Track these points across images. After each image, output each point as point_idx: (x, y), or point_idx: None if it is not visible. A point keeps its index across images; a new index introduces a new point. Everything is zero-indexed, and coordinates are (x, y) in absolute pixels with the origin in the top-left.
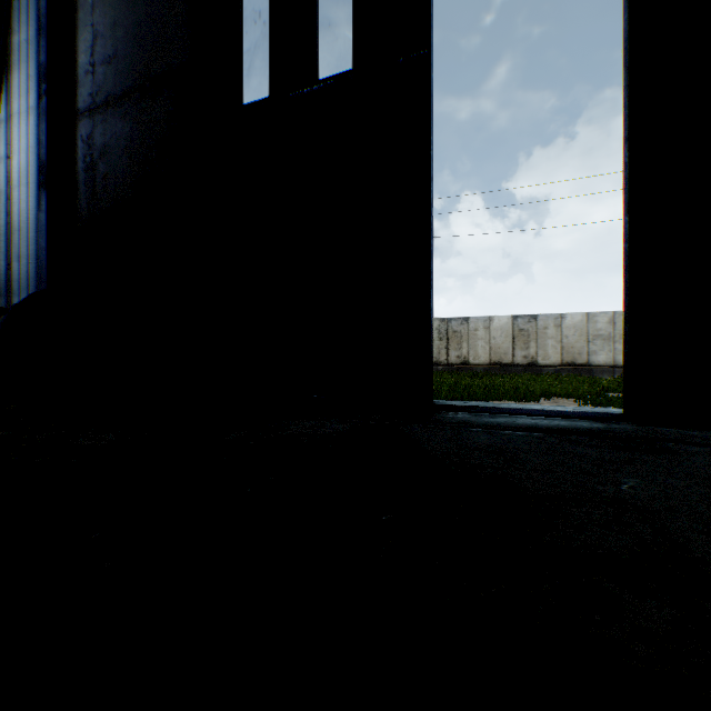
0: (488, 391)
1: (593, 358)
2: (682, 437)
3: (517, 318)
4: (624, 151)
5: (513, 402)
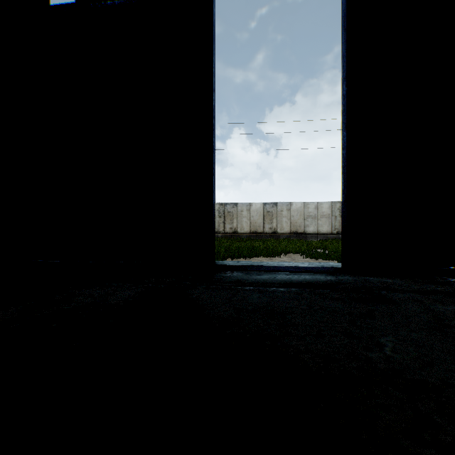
0: (250, 251)
1: (307, 229)
2: (386, 284)
3: (266, 204)
4: (344, 87)
5: (266, 258)
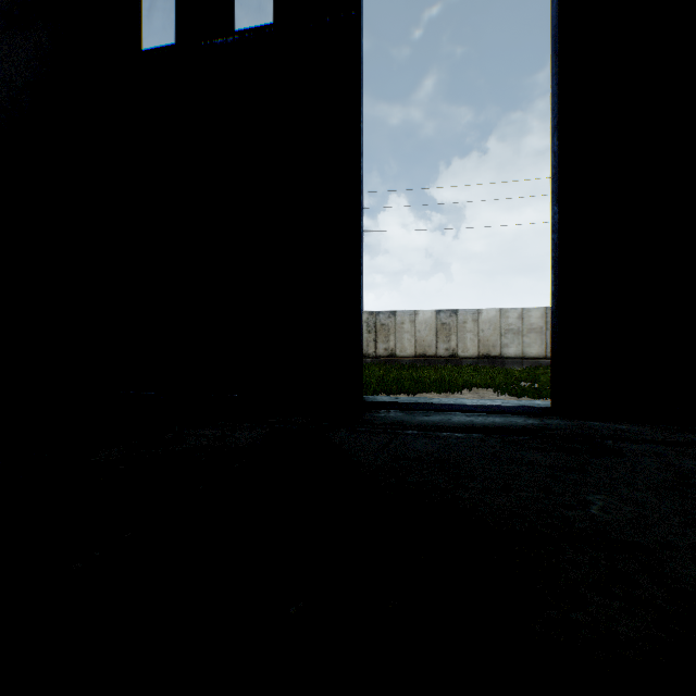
0: (415, 383)
1: (506, 350)
2: (615, 432)
3: (440, 312)
4: (554, 140)
5: (439, 394)
